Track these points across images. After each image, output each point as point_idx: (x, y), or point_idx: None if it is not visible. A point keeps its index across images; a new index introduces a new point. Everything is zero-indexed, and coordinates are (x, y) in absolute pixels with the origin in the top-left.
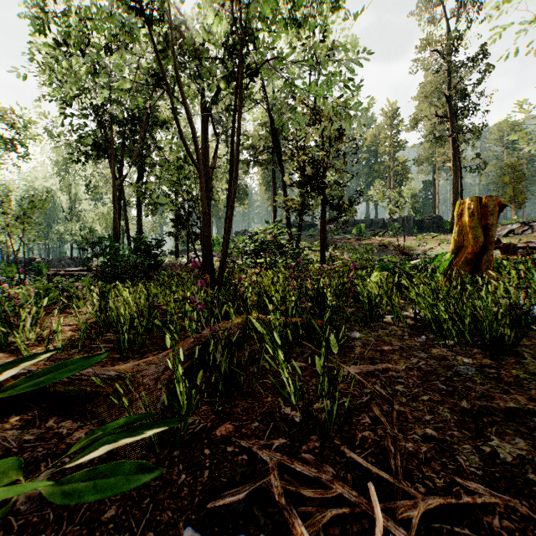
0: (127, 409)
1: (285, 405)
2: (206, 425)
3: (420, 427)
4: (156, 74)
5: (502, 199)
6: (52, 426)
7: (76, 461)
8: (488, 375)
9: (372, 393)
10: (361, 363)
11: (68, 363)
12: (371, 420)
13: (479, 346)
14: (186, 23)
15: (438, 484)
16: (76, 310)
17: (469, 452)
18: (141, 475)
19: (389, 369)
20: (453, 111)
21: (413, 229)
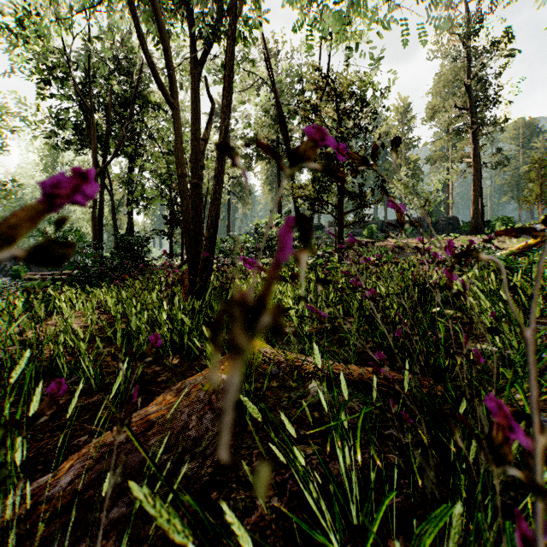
0: None
1: None
2: None
3: None
4: None
5: None
6: None
7: None
8: None
9: None
10: None
11: None
12: None
13: None
14: None
15: None
16: None
17: None
18: None
19: None
20: (473, 102)
21: (427, 231)
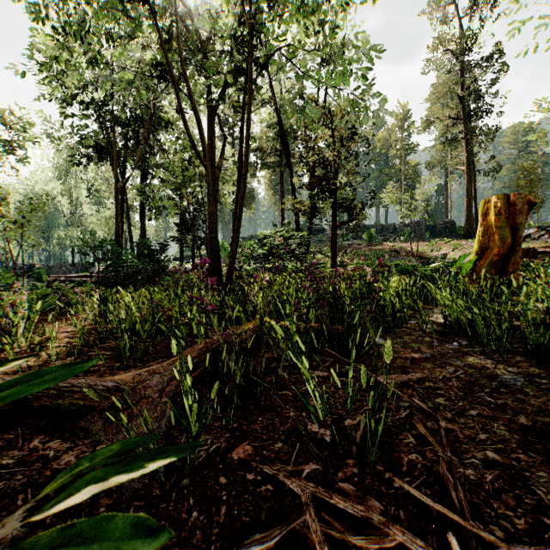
0: (126, 428)
1: (311, 422)
2: (220, 445)
3: (476, 449)
4: (160, 65)
5: (531, 197)
6: (37, 447)
7: (48, 511)
8: (539, 386)
9: (411, 407)
10: (391, 373)
11: (44, 372)
12: (416, 440)
13: (520, 353)
14: (191, 17)
15: (518, 525)
16: (75, 316)
17: (546, 482)
18: (139, 542)
19: (425, 379)
20: (467, 113)
21: (425, 235)
